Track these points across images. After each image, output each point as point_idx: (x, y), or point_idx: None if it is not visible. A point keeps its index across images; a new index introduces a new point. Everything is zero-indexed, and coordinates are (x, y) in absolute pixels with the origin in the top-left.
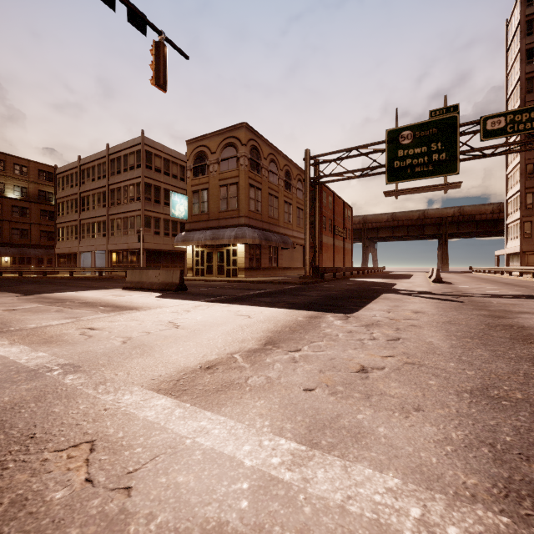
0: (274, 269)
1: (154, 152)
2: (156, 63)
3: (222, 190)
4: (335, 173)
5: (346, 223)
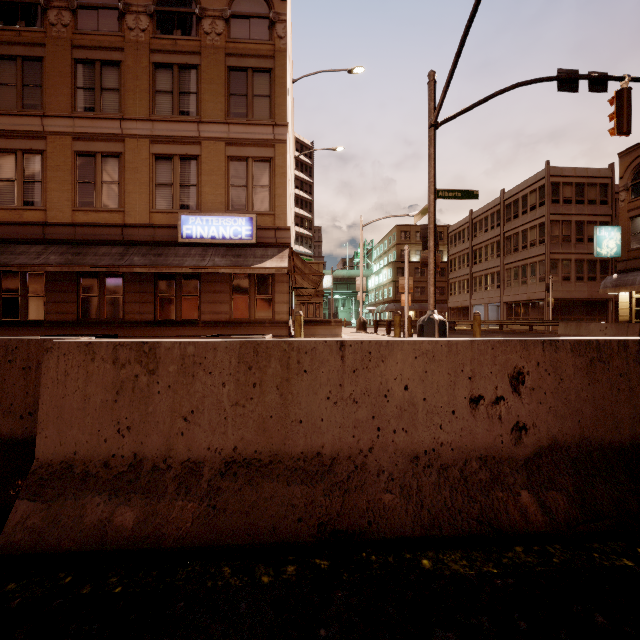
0: None
1: (562, 181)
2: (618, 113)
3: None
4: None
5: None
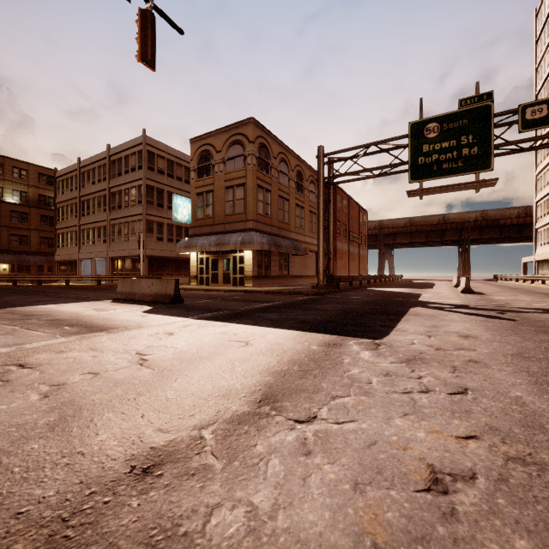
0: (285, 277)
1: (157, 152)
2: (142, 35)
3: (228, 192)
4: (352, 172)
5: (362, 228)
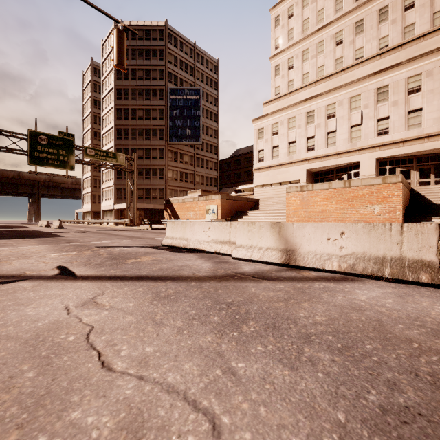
0: None
1: None
2: None
3: None
4: None
5: None
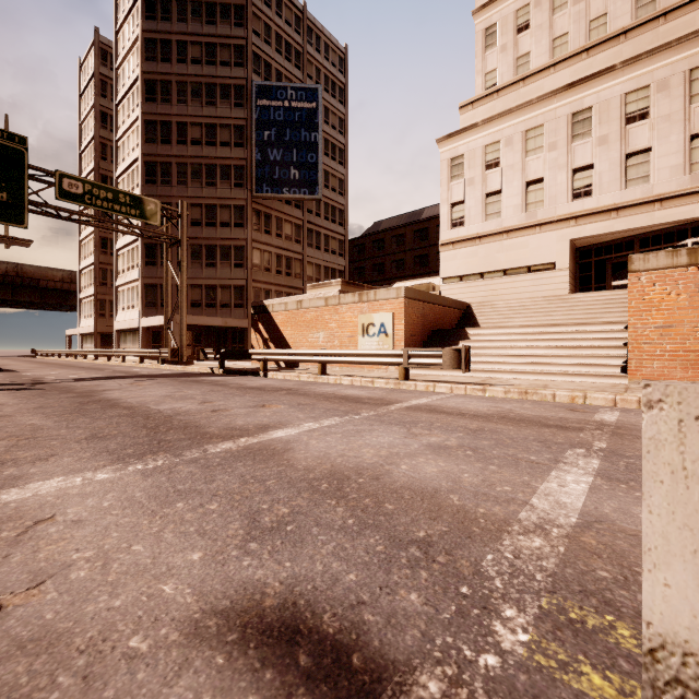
0: None
1: None
2: None
3: None
4: None
5: None
